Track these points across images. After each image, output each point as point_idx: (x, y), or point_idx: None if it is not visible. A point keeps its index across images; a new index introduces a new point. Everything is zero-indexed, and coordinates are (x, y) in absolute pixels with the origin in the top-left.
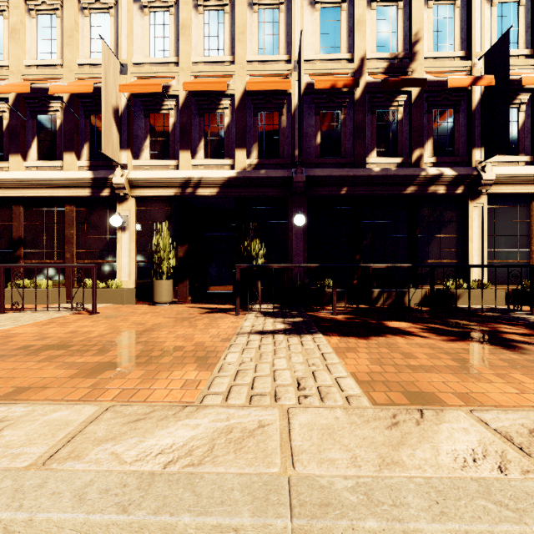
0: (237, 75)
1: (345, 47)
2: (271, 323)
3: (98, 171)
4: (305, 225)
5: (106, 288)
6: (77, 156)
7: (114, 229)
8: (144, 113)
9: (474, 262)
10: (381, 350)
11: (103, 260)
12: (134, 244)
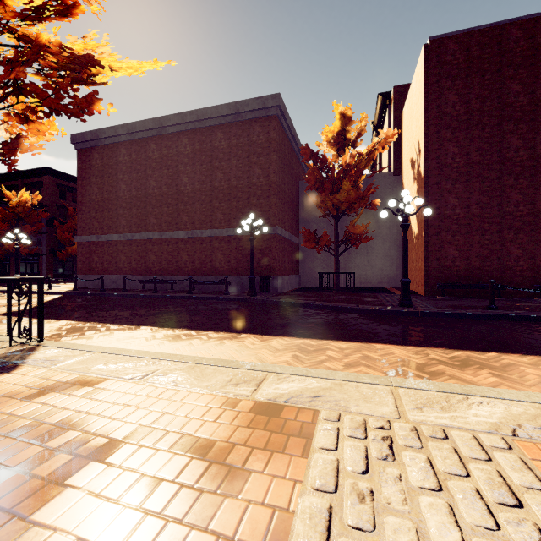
0: None
1: None
2: None
3: None
4: None
5: None
6: None
7: None
8: None
9: None
10: None
11: None
12: None
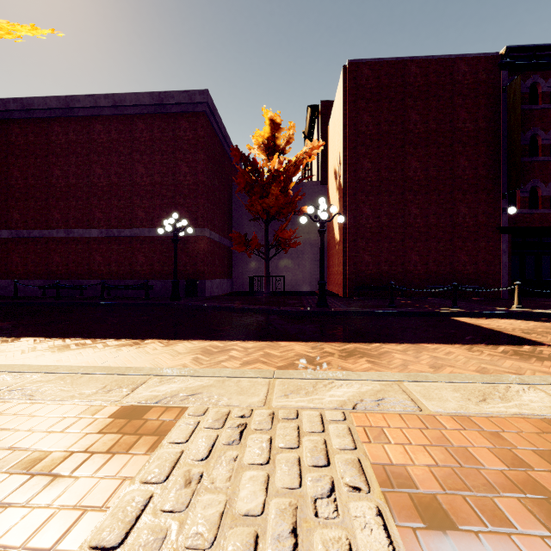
0: None
1: None
2: None
3: None
4: None
5: None
6: None
7: None
8: None
9: None
10: None
11: None
12: None
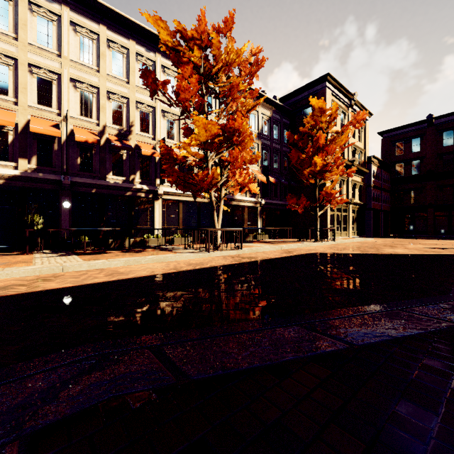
0: (20, 113)
1: (95, 116)
2: (51, 255)
3: None
4: (71, 207)
5: None
6: None
7: None
8: None
9: (157, 227)
10: (97, 256)
11: None
12: None
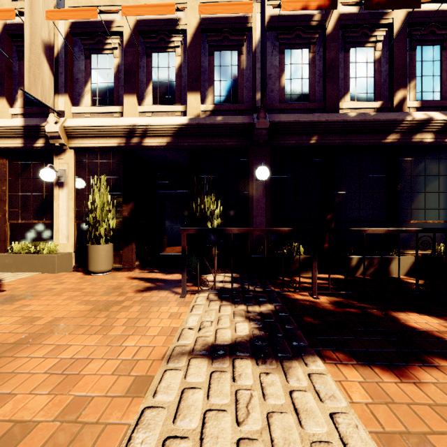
0: (189, 7)
1: None
2: (229, 318)
3: (30, 118)
4: (268, 180)
5: (35, 253)
6: (9, 103)
7: (51, 186)
8: (85, 53)
9: None
10: None
11: (39, 220)
12: (73, 202)
